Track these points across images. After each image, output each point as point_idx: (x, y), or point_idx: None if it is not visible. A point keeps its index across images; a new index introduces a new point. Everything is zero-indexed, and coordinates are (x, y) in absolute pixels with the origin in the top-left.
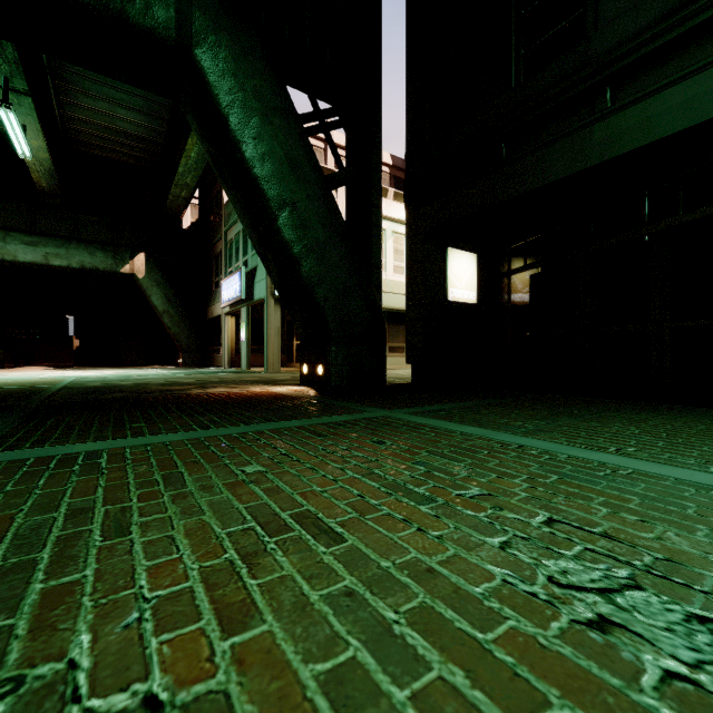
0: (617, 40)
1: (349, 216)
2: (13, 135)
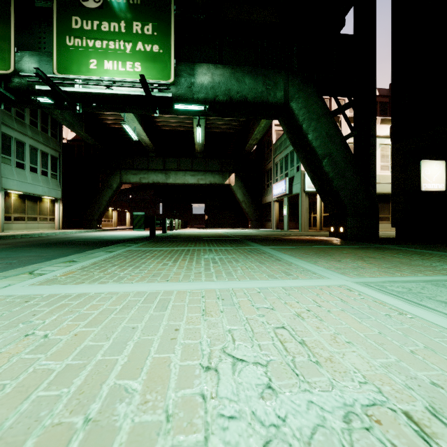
0: None
1: (355, 151)
2: (198, 135)
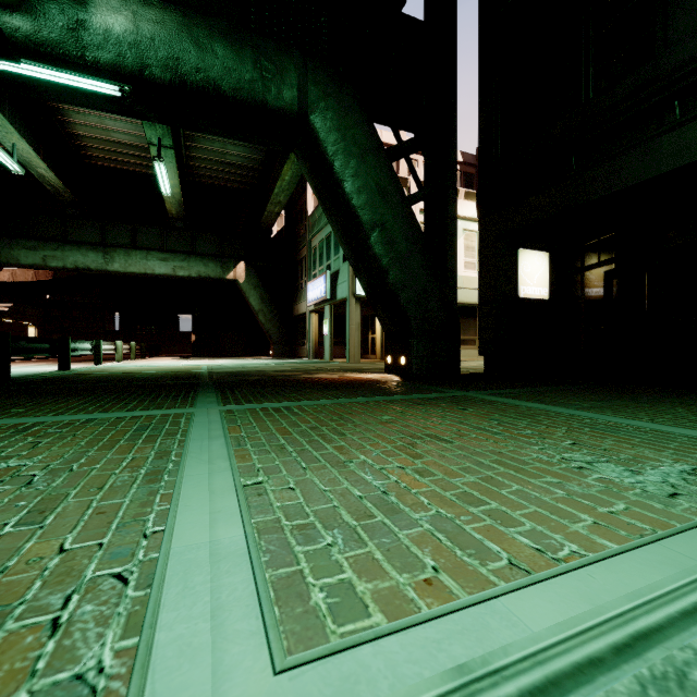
0: (686, 57)
1: (426, 227)
2: (161, 180)
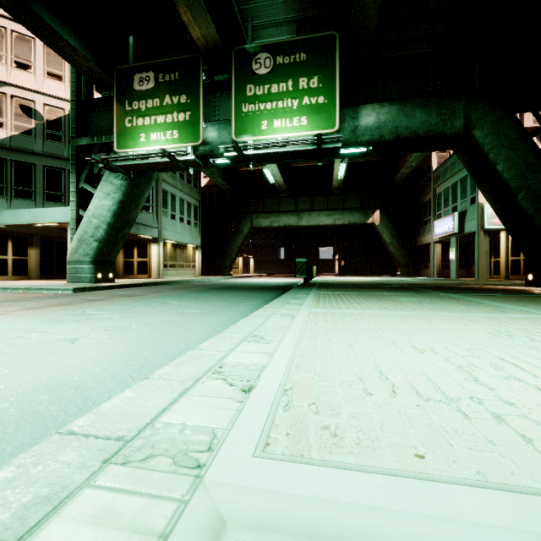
0: None
1: None
2: (340, 171)
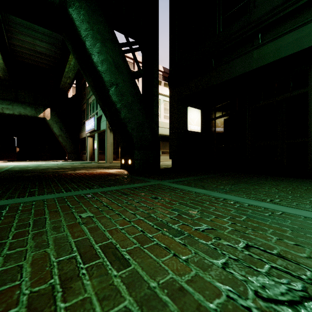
0: (264, 13)
1: (143, 91)
2: None
